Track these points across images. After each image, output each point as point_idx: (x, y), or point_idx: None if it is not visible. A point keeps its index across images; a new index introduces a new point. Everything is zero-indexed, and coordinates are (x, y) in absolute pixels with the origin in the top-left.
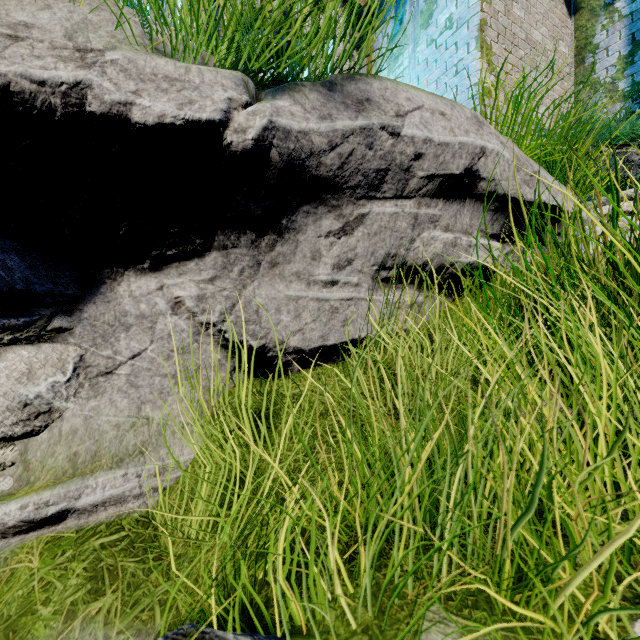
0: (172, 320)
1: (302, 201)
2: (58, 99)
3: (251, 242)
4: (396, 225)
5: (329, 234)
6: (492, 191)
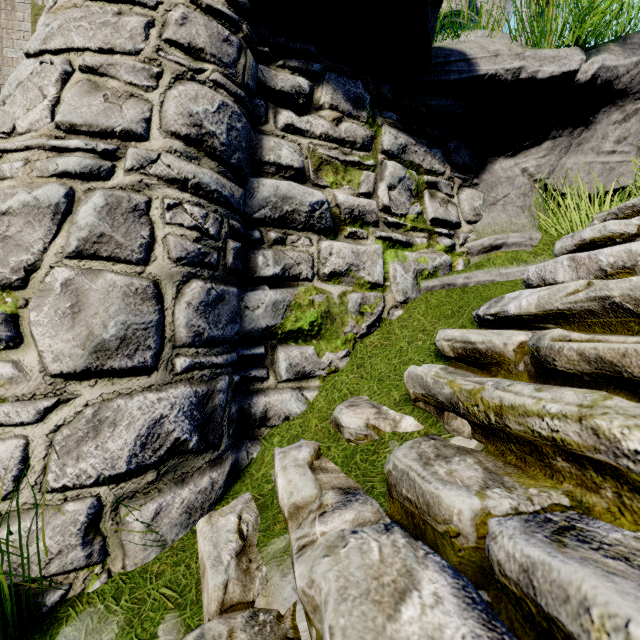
0: (522, 179)
1: (603, 106)
2: (510, 76)
3: (569, 133)
4: None
5: (615, 123)
6: None
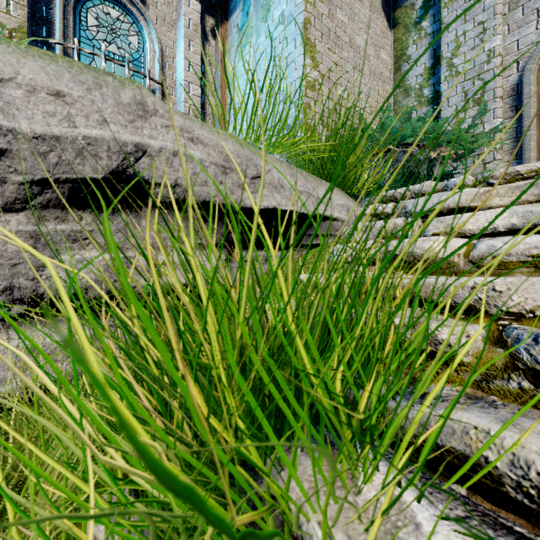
0: None
1: None
2: None
3: None
4: None
5: None
6: (182, 198)
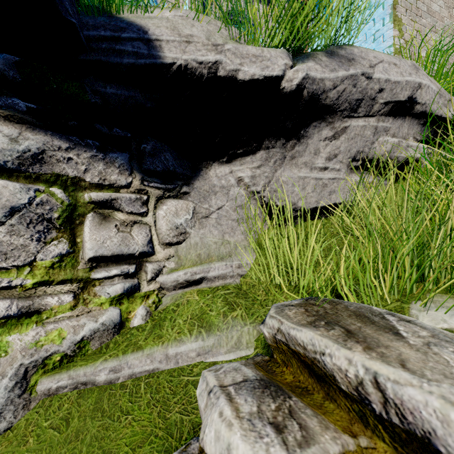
0: (237, 189)
1: (313, 120)
2: (206, 70)
3: (282, 145)
4: (364, 133)
5: (325, 139)
6: (423, 111)
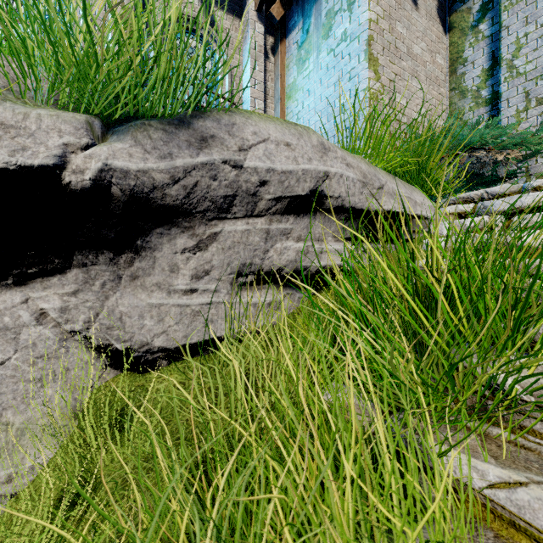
0: (36, 330)
1: (154, 225)
2: None
3: (110, 260)
4: (249, 240)
5: (185, 250)
6: (340, 205)
